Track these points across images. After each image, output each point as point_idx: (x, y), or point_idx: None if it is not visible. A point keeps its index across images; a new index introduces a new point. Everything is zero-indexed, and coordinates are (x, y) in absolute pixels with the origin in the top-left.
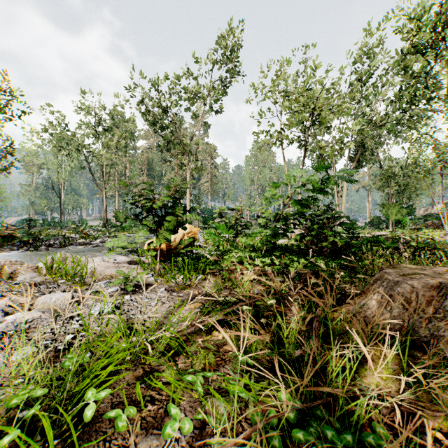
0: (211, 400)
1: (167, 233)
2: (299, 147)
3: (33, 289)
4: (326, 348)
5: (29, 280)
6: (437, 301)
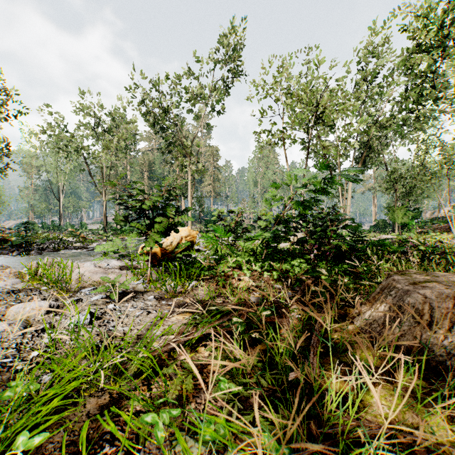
0: (184, 437)
1: (157, 236)
2: (303, 148)
3: (12, 297)
4: (326, 368)
5: (10, 286)
6: (453, 314)
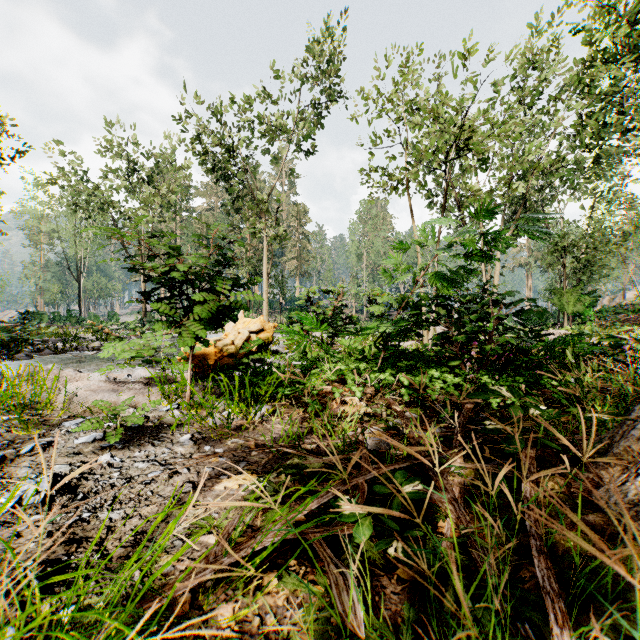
0: None
1: (199, 327)
2: (429, 205)
3: None
4: None
5: None
6: None
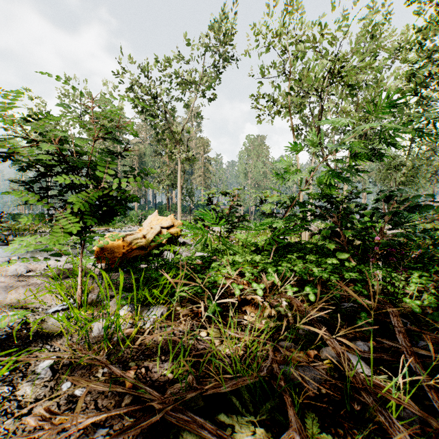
0: None
1: (73, 221)
2: (297, 136)
3: None
4: None
5: None
6: None
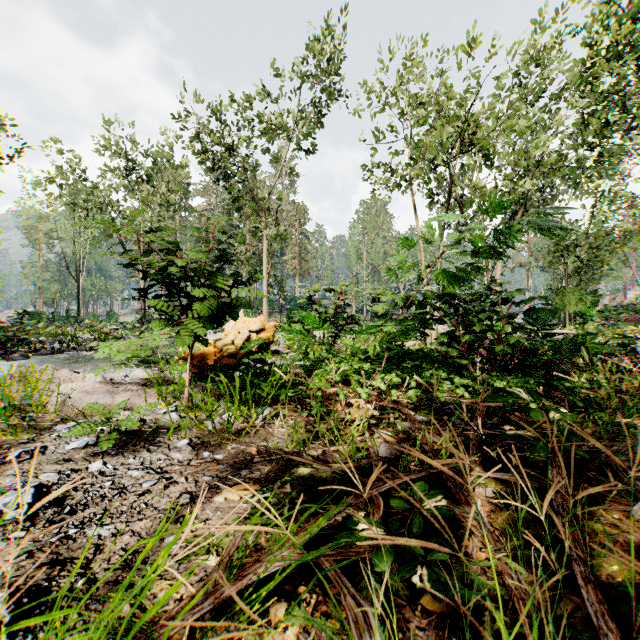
0: None
1: (197, 325)
2: (430, 204)
3: None
4: None
5: None
6: None
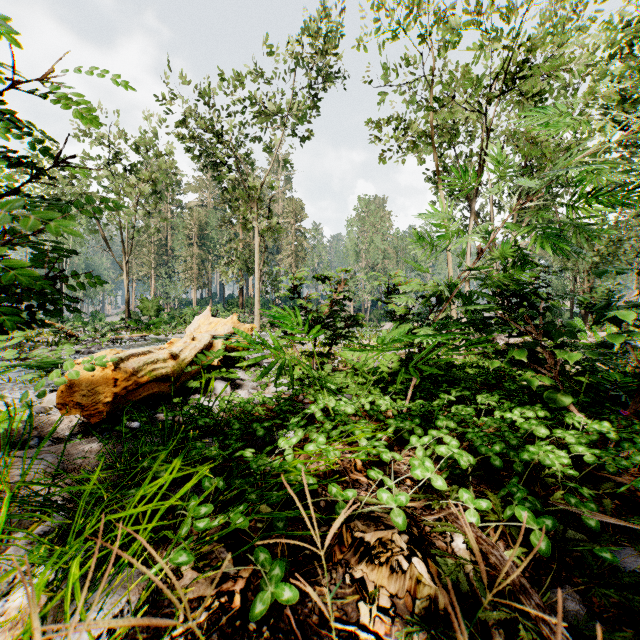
0: None
1: None
2: (435, 194)
3: None
4: None
5: None
6: None
